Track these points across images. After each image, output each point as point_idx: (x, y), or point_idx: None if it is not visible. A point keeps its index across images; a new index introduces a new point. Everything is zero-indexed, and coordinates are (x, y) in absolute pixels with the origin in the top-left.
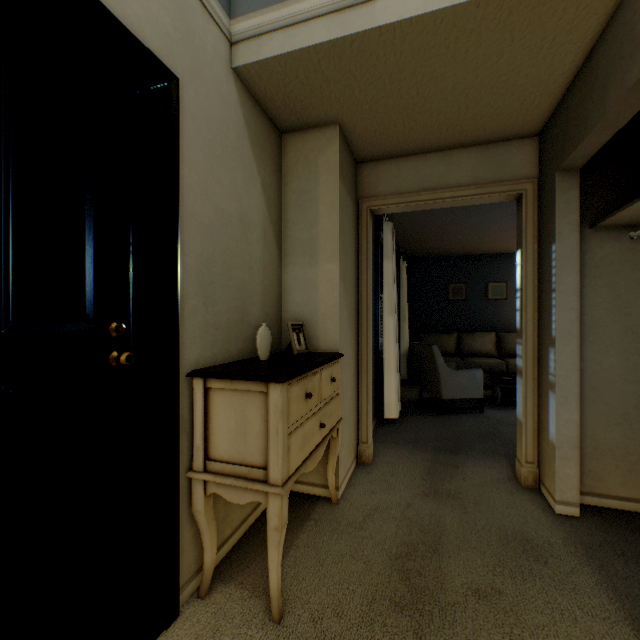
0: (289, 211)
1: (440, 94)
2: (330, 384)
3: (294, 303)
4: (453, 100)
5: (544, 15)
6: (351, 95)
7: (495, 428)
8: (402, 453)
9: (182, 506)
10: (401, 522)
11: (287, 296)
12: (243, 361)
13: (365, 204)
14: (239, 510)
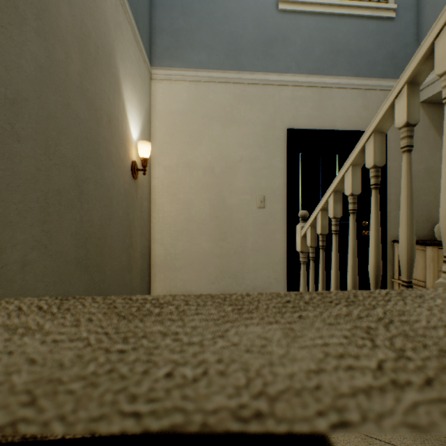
0: None
1: None
2: None
3: None
4: None
5: None
6: None
7: None
8: None
9: None
10: None
11: None
12: (424, 240)
13: None
14: None
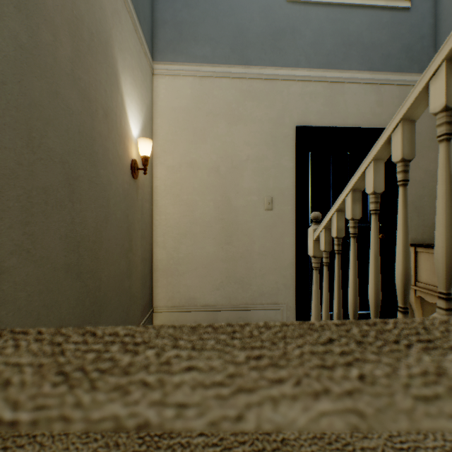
0: None
1: None
2: None
3: None
4: None
5: None
6: None
7: None
8: None
9: None
10: None
11: None
12: None
13: None
14: None
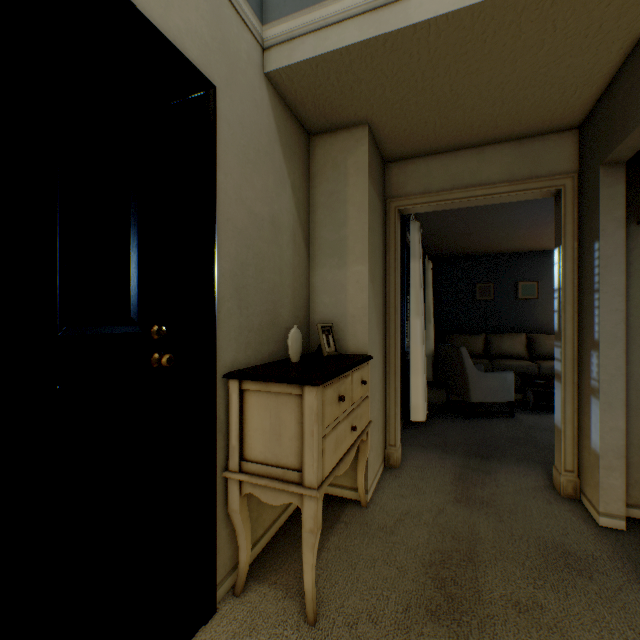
0: (317, 213)
1: (474, 89)
2: (360, 387)
3: (322, 305)
4: (488, 95)
5: (591, 2)
6: (382, 95)
7: (528, 433)
8: (431, 457)
9: (218, 505)
10: (433, 528)
11: (315, 298)
12: (275, 363)
13: (393, 204)
14: (270, 510)
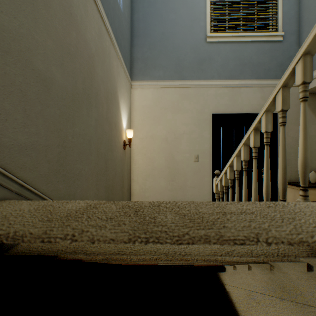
0: None
1: None
2: None
3: None
4: None
5: None
6: None
7: None
8: None
9: None
10: None
11: None
12: None
13: None
14: None
